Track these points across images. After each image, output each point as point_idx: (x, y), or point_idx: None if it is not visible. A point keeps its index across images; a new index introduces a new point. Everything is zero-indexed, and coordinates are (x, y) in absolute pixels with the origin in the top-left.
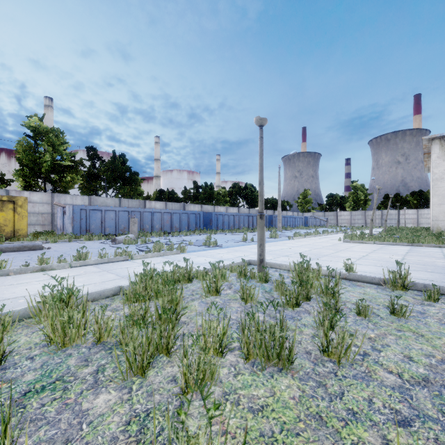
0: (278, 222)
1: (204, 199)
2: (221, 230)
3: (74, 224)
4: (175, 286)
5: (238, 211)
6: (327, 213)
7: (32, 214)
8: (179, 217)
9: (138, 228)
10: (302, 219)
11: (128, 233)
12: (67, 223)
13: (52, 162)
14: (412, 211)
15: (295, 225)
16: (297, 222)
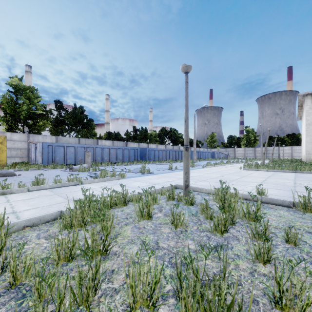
0: (194, 155)
1: (141, 139)
2: (153, 161)
3: (43, 157)
4: (112, 209)
5: (165, 147)
6: (227, 149)
7: (13, 149)
8: (122, 152)
9: (92, 159)
10: (210, 153)
11: (84, 163)
12: (38, 156)
13: (29, 111)
14: (288, 147)
15: (205, 158)
16: (207, 156)
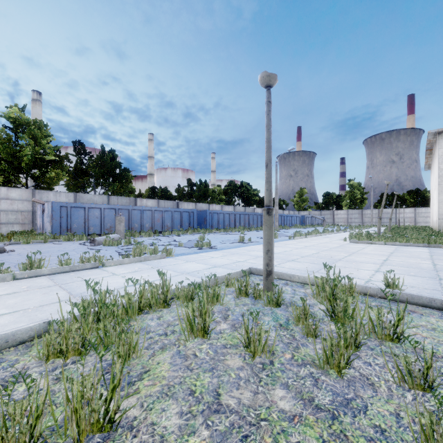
0: (275, 221)
1: (199, 197)
2: (216, 229)
3: (53, 223)
4: (144, 314)
5: (234, 209)
6: (323, 211)
7: (10, 212)
8: (171, 216)
9: (126, 227)
10: (298, 218)
11: (114, 232)
12: (46, 222)
13: (34, 156)
14: (409, 209)
15: (291, 224)
16: (294, 221)
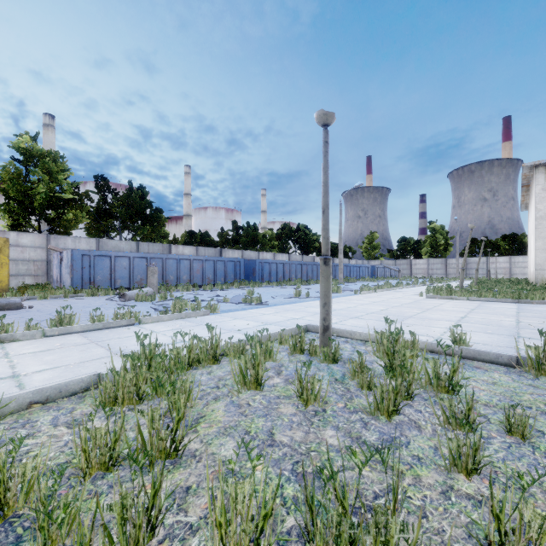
0: (339, 273)
1: (246, 243)
2: (267, 282)
3: (74, 275)
4: (192, 369)
5: (289, 258)
6: (398, 261)
7: (20, 261)
8: (213, 266)
9: (160, 280)
10: (368, 268)
11: (145, 286)
12: (64, 273)
13: (49, 194)
14: (504, 258)
15: (359, 276)
16: (362, 273)
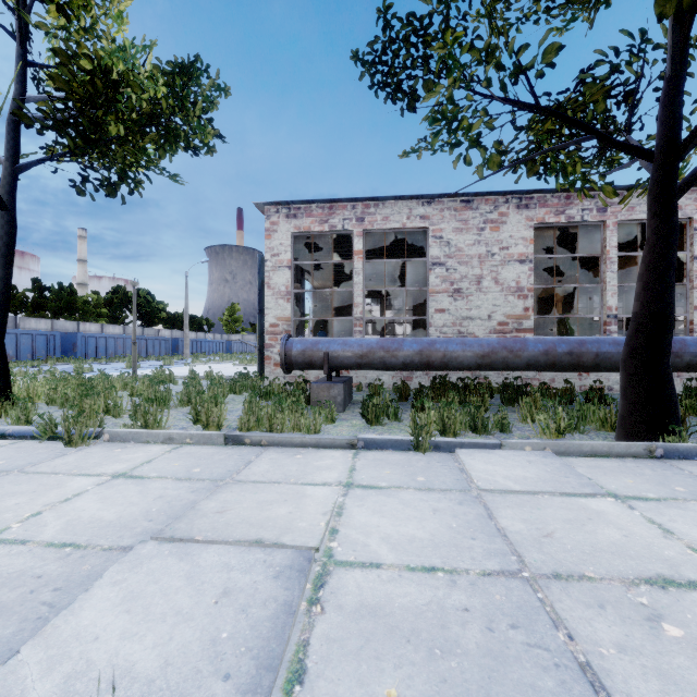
0: (185, 348)
1: (58, 309)
2: (94, 359)
3: None
4: None
5: (124, 330)
6: None
7: None
8: (15, 341)
9: None
10: (223, 344)
11: None
12: None
13: None
14: None
15: (213, 352)
16: (216, 348)
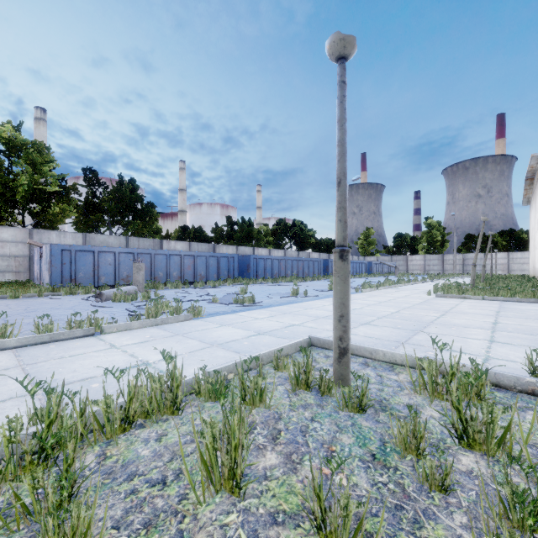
0: None
1: (241, 238)
2: (262, 279)
3: (52, 272)
4: (135, 428)
5: (284, 254)
6: (394, 257)
7: (0, 257)
8: (205, 262)
9: (148, 276)
10: (364, 264)
11: (131, 283)
12: (43, 270)
13: (33, 187)
14: (502, 254)
15: (356, 272)
16: (358, 269)
